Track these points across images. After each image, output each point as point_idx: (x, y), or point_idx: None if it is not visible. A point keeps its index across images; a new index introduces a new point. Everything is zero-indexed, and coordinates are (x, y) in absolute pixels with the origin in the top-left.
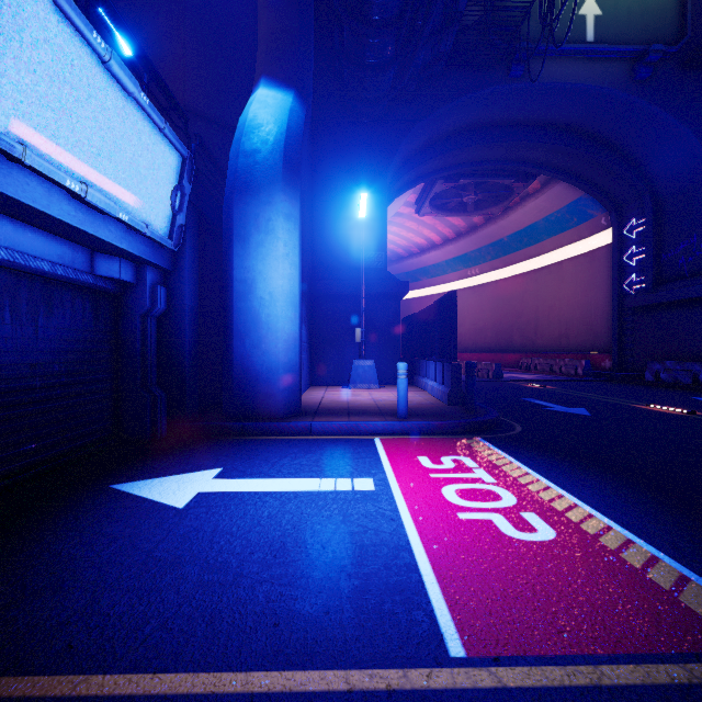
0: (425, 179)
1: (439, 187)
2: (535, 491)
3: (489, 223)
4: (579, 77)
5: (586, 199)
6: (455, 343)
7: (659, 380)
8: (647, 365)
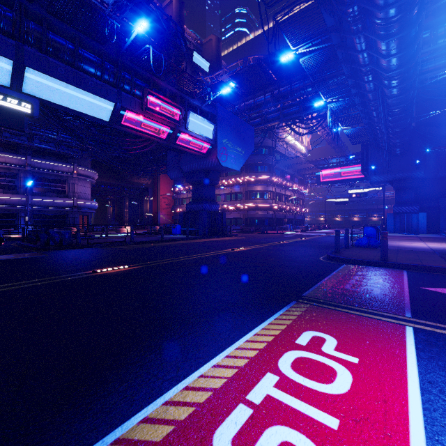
0: None
1: None
2: (258, 350)
3: None
4: None
5: None
6: None
7: None
8: None
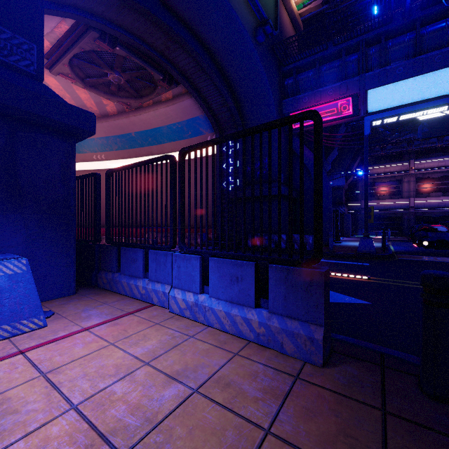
0: (78, 14)
1: (89, 42)
2: None
3: (122, 115)
4: (235, 6)
5: (201, 119)
6: (321, 225)
7: (256, 246)
8: (248, 237)
